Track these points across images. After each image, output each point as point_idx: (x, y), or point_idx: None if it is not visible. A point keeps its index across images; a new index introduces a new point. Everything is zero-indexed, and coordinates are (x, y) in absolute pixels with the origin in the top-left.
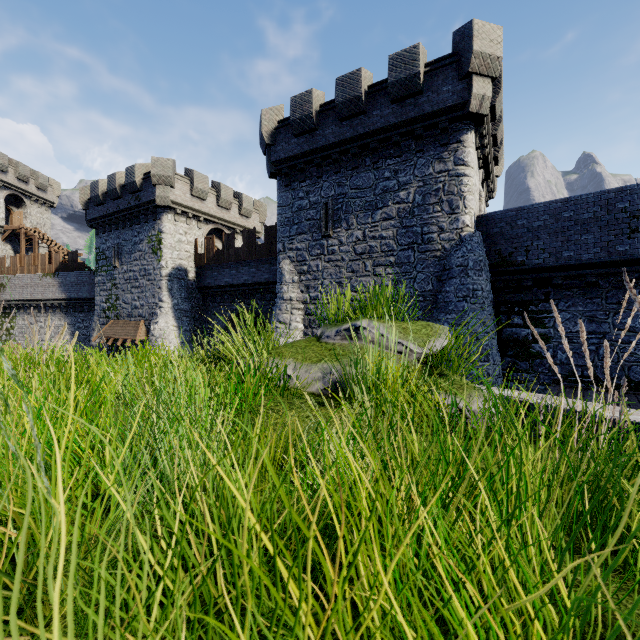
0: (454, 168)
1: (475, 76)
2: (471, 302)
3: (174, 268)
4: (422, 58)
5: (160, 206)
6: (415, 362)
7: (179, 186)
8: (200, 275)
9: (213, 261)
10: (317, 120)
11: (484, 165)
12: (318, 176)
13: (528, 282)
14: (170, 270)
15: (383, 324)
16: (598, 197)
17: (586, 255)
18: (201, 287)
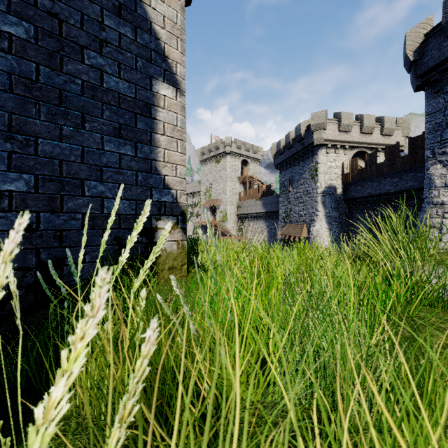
0: None
1: None
2: None
3: (326, 187)
4: None
5: (316, 145)
6: None
7: (329, 127)
8: (346, 190)
9: (356, 178)
10: None
11: None
12: None
13: None
14: (323, 189)
15: None
16: None
17: None
18: (346, 199)
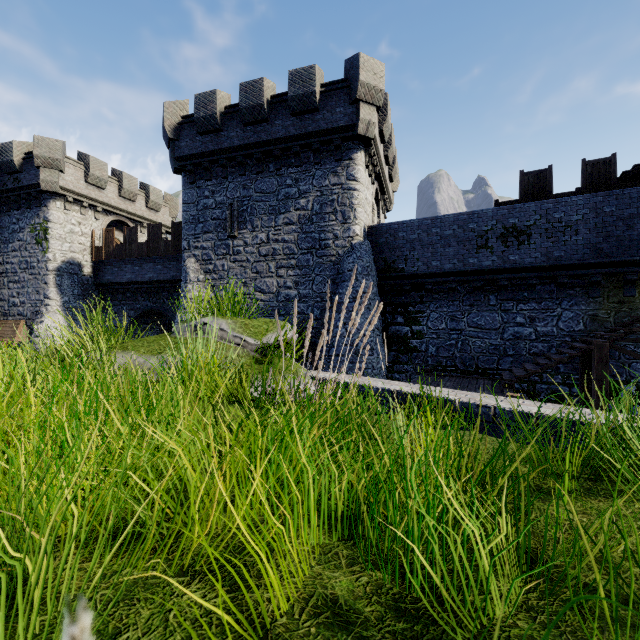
0: (346, 182)
1: (362, 103)
2: (360, 303)
3: (64, 262)
4: (318, 79)
5: (46, 191)
6: (251, 352)
7: (71, 171)
8: (98, 270)
9: (113, 256)
10: (222, 121)
11: (378, 181)
12: (223, 177)
13: (407, 286)
14: (59, 264)
15: (227, 320)
16: (456, 218)
17: (448, 265)
18: (99, 283)
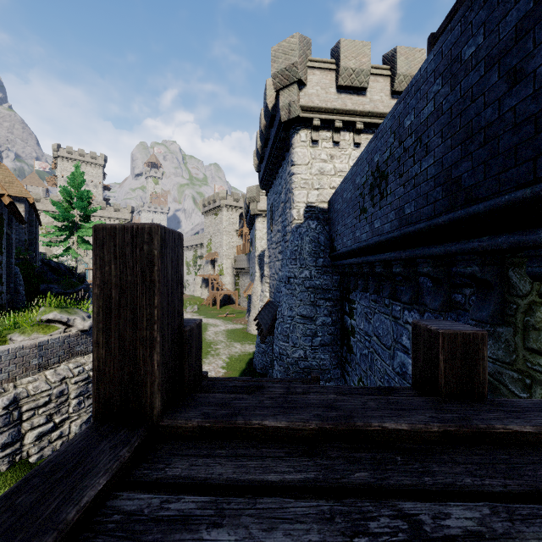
0: (290, 169)
1: (281, 91)
2: (287, 288)
3: (262, 251)
4: (272, 88)
5: (254, 214)
6: (37, 322)
7: (263, 199)
8: None
9: None
10: (263, 150)
11: None
12: (268, 188)
13: (340, 268)
14: (259, 252)
15: (44, 309)
16: (351, 173)
17: (348, 241)
18: None
